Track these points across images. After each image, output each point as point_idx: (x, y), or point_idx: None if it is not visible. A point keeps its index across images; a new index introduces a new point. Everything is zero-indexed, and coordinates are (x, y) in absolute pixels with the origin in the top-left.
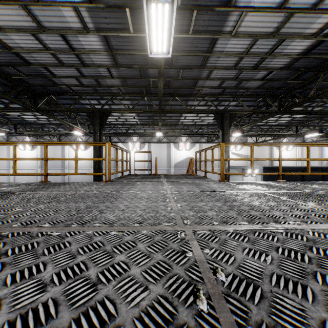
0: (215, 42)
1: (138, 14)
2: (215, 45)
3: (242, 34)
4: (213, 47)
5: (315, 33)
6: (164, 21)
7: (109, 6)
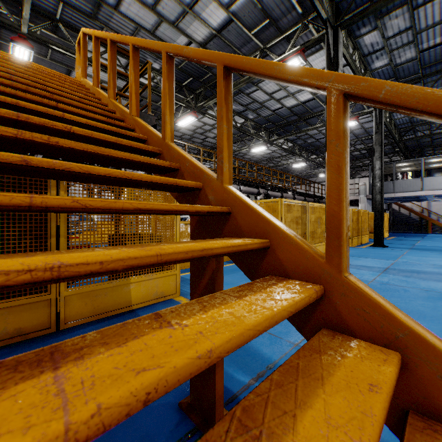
0: (71, 72)
1: None
2: (72, 74)
3: (90, 76)
4: (70, 74)
5: None
6: (25, 55)
7: None
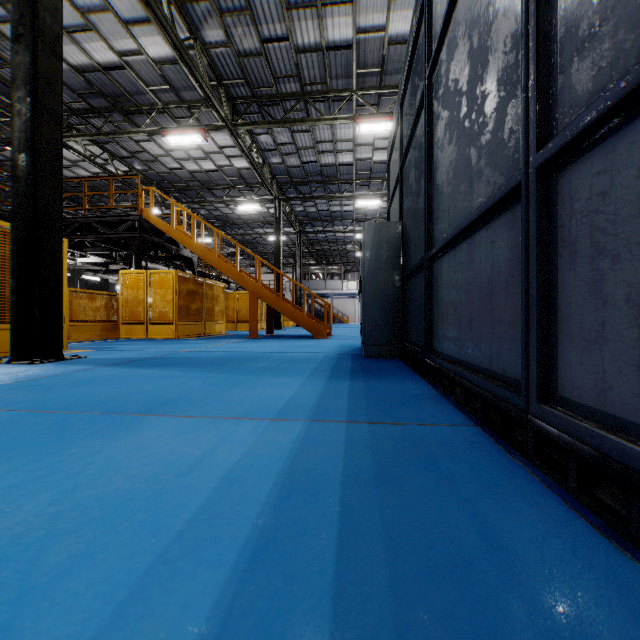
0: None
1: None
2: None
3: None
4: None
5: (94, 173)
6: None
7: None
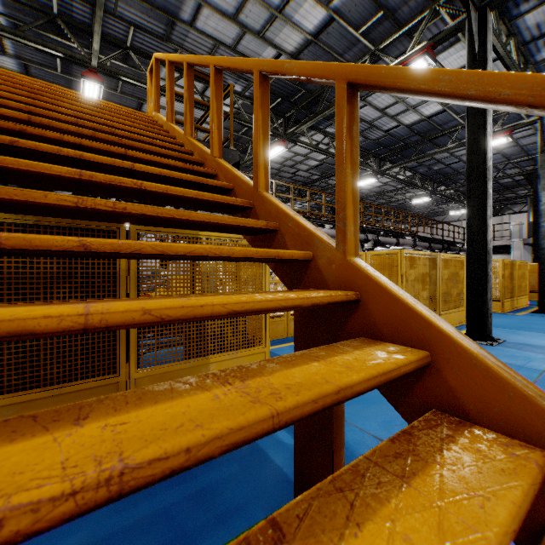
0: (142, 105)
1: (69, 64)
2: (143, 107)
3: (163, 107)
4: (142, 108)
5: None
6: (95, 91)
7: (41, 51)
